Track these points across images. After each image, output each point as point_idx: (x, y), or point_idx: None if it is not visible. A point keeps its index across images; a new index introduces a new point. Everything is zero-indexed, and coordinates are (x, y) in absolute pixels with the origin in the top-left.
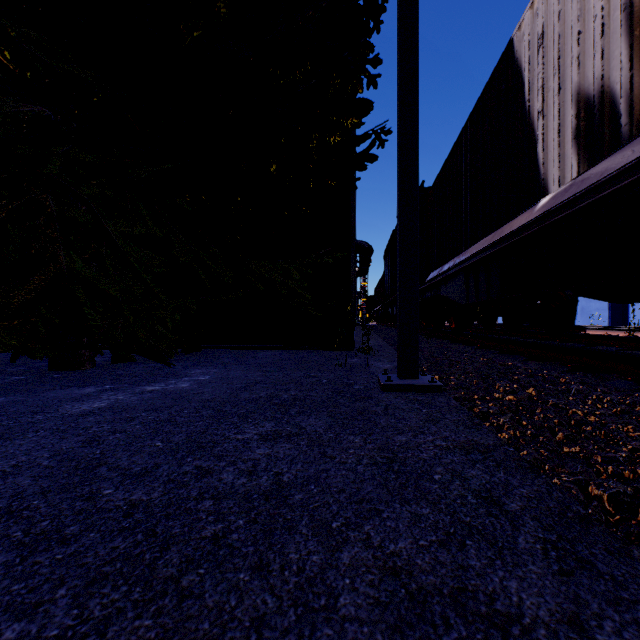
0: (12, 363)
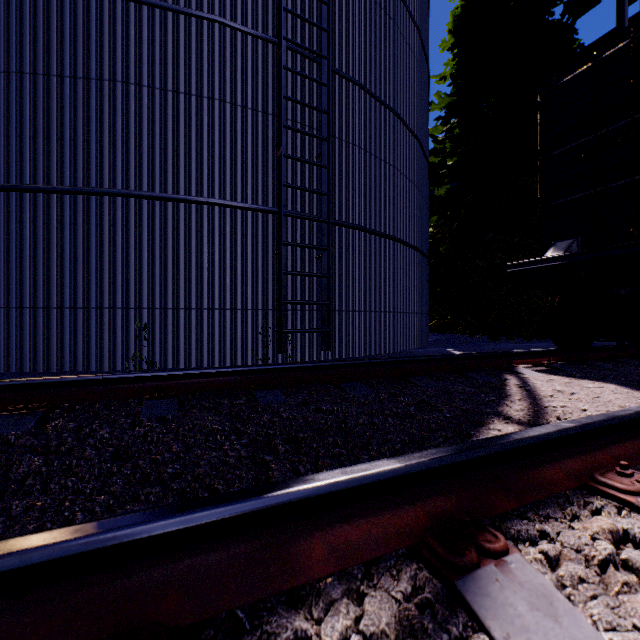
0: (471, 338)
